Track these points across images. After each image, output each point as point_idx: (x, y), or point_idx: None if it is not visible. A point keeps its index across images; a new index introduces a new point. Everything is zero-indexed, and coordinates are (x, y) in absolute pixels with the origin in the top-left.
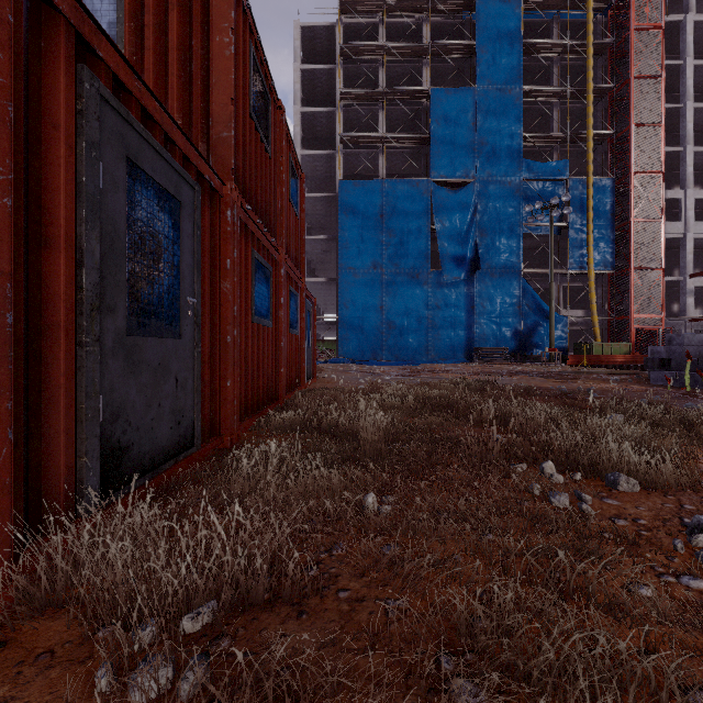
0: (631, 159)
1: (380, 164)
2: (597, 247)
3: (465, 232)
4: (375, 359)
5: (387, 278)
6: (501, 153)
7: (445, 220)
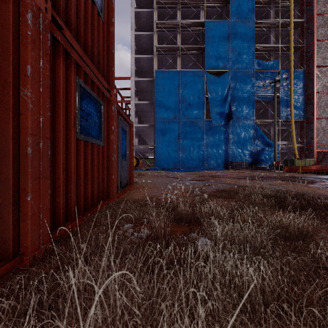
0: (314, 59)
1: (177, 62)
2: (295, 107)
3: (224, 99)
4: (175, 168)
5: (181, 124)
6: (243, 56)
7: (213, 92)
